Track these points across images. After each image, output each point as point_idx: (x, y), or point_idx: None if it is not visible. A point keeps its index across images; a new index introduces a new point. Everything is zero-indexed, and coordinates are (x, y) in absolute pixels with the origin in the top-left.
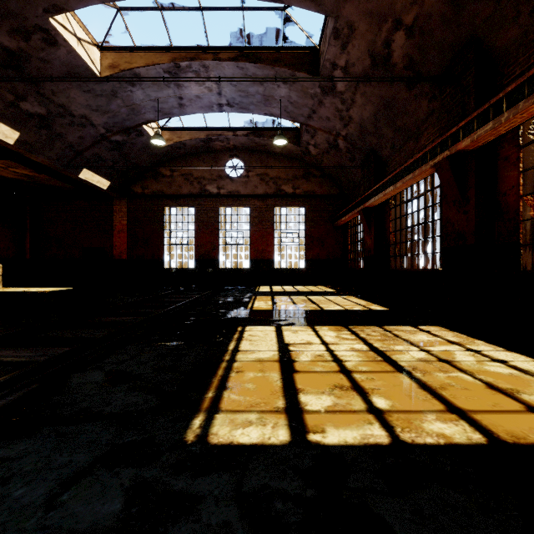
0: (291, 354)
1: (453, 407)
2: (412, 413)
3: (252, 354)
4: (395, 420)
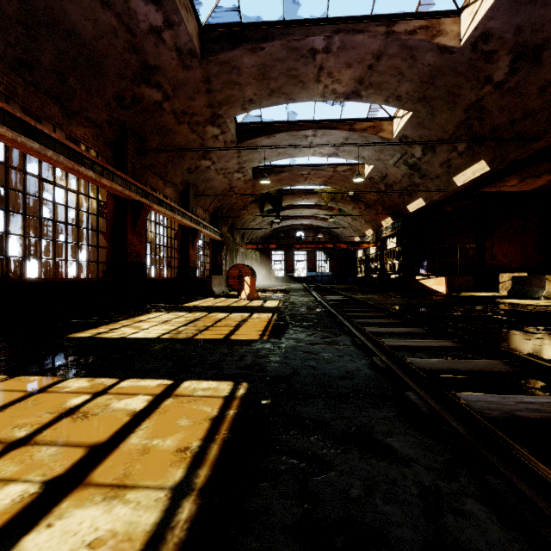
0: (2, 524)
1: (32, 394)
2: (76, 391)
3: (108, 530)
4: (100, 387)
